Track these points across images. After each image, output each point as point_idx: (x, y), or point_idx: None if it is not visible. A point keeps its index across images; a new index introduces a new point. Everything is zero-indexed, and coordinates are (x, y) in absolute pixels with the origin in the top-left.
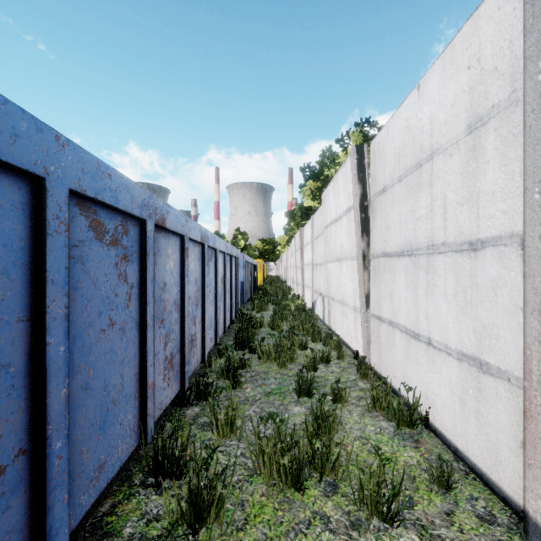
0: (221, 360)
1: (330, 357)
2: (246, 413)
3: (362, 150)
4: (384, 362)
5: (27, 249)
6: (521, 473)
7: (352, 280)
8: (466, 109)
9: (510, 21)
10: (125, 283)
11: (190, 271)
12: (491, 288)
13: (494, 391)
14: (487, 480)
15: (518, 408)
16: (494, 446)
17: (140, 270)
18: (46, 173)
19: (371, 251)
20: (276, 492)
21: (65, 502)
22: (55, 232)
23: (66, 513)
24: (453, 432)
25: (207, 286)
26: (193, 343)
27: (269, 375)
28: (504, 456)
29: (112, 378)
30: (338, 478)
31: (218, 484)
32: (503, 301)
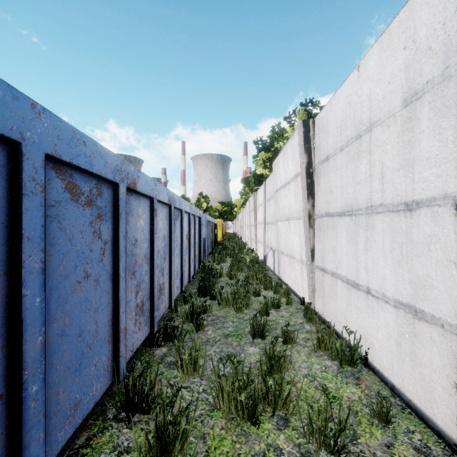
0: (185, 306)
1: (280, 303)
2: (207, 353)
3: (308, 124)
4: (327, 307)
5: (4, 208)
6: (454, 410)
7: (299, 236)
8: (402, 85)
9: (443, 5)
10: (99, 239)
11: (159, 229)
12: (426, 244)
13: (429, 336)
14: (422, 415)
15: (451, 352)
16: (428, 385)
17: (113, 227)
18: (22, 138)
19: (316, 211)
20: (234, 425)
21: (41, 440)
22: (31, 192)
23: (42, 450)
24: (390, 371)
25: (174, 242)
26: (162, 291)
27: (227, 319)
28: (438, 394)
29: (87, 324)
30: (289, 413)
31: (182, 420)
32: (437, 255)
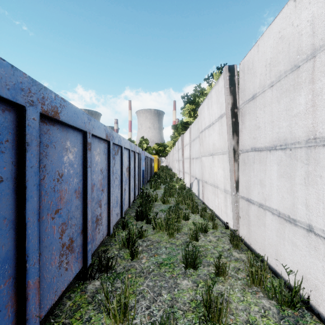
0: (122, 233)
1: (207, 228)
2: (140, 288)
3: (233, 69)
4: (253, 236)
5: None
6: None
7: (223, 169)
8: None
9: None
10: None
11: (95, 163)
12: None
13: None
14: None
15: None
16: None
17: (18, 161)
18: None
19: (240, 147)
20: None
21: None
22: None
23: None
24: None
25: (113, 175)
26: (99, 222)
27: (161, 245)
28: None
29: None
30: None
31: None
32: None
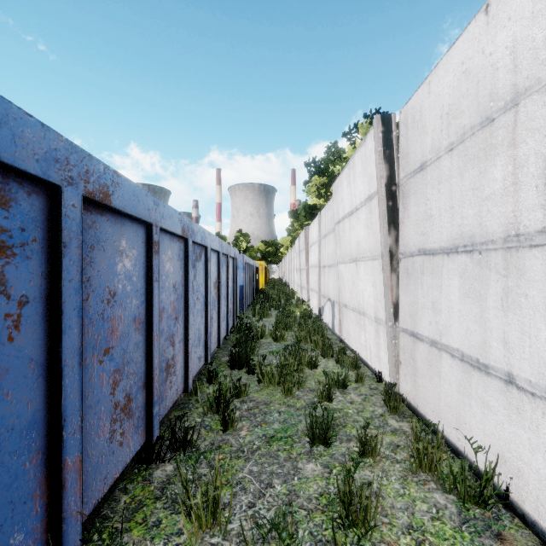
0: (209, 389)
1: (347, 381)
2: (238, 476)
3: (389, 120)
4: (422, 393)
5: None
6: None
7: (374, 284)
8: None
9: None
10: (2, 297)
11: (165, 274)
12: None
13: None
14: None
15: None
16: None
17: (50, 272)
18: None
19: (401, 248)
20: None
21: None
22: None
23: None
24: None
25: (193, 293)
26: (171, 370)
27: (271, 407)
28: None
29: None
30: None
31: None
32: None
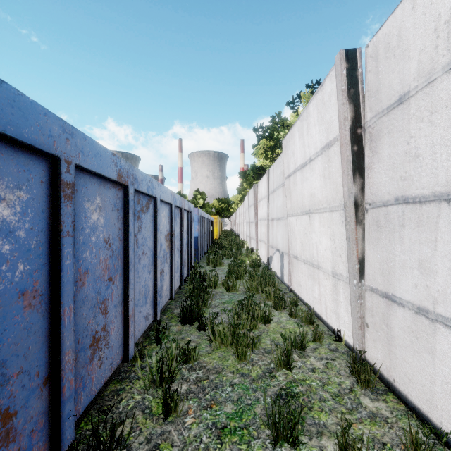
0: (151, 359)
1: (305, 342)
2: None
3: (353, 56)
4: (401, 367)
5: None
6: None
7: (332, 237)
8: None
9: None
10: None
11: (89, 227)
12: None
13: None
14: None
15: None
16: None
17: None
18: None
19: (368, 198)
20: None
21: None
22: None
23: None
24: None
25: (137, 248)
26: (101, 343)
27: (223, 378)
28: None
29: None
30: None
31: None
32: None
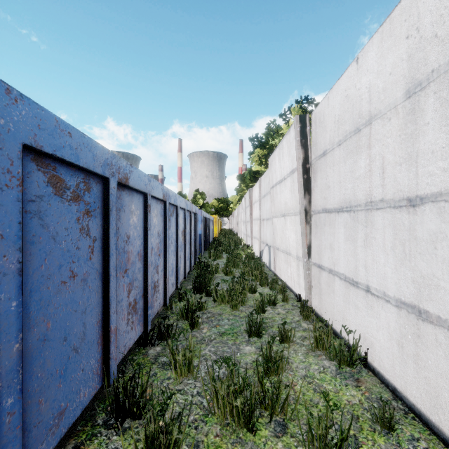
0: (180, 303)
1: (276, 300)
2: (202, 353)
3: (304, 119)
4: (324, 305)
5: None
6: None
7: (295, 233)
8: (404, 76)
9: None
10: (87, 237)
11: (153, 225)
12: (431, 241)
13: (434, 338)
14: (426, 421)
15: None
16: (433, 390)
17: (103, 224)
18: None
19: (312, 208)
20: (230, 432)
21: None
22: (5, 186)
23: None
24: (391, 373)
25: (169, 239)
26: (156, 289)
27: (223, 317)
28: (444, 400)
29: (74, 327)
30: (287, 418)
31: (174, 430)
32: (443, 254)
